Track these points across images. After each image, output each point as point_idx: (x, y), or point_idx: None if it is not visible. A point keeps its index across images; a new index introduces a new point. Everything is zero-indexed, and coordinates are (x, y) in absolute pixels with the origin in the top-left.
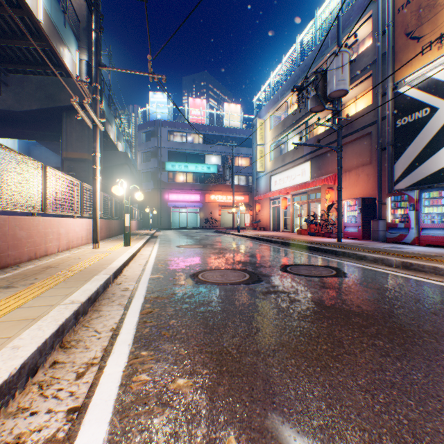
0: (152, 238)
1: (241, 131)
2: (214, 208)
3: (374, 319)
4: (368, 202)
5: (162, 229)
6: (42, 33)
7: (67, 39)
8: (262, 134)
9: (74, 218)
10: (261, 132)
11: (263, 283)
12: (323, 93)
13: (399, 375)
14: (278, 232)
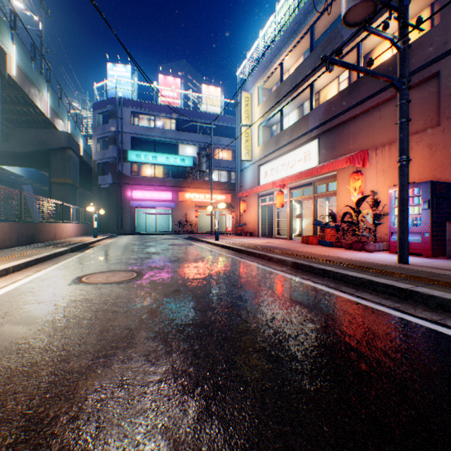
0: (75, 251)
1: (222, 118)
2: (190, 209)
3: None
4: (440, 191)
5: (123, 234)
6: None
7: None
8: (248, 111)
9: None
10: (247, 109)
11: None
12: None
13: None
14: (271, 239)
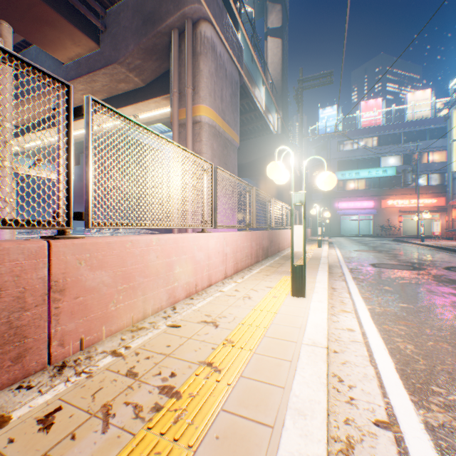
0: (328, 243)
1: (432, 120)
2: (391, 214)
3: None
4: None
5: (331, 236)
6: (262, 118)
7: (271, 111)
8: None
9: (289, 230)
10: None
11: (420, 271)
12: None
13: None
14: None
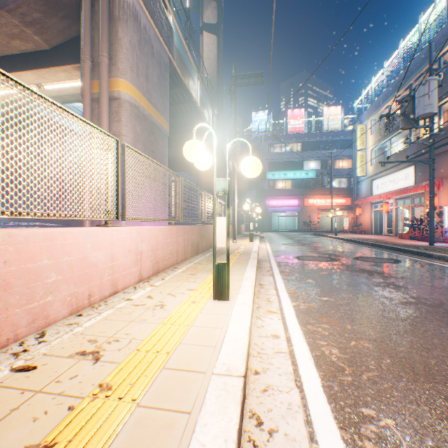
0: (260, 238)
1: (342, 133)
2: (312, 212)
3: (383, 274)
4: None
5: (263, 231)
6: (198, 111)
7: (207, 106)
8: (362, 139)
9: None
10: (361, 137)
11: (336, 262)
12: (413, 113)
13: (368, 280)
14: (378, 236)
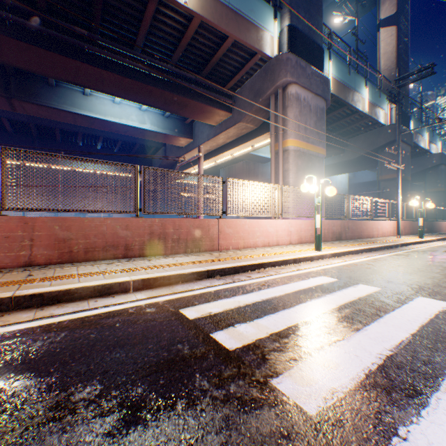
0: None
1: None
2: None
3: None
4: None
5: None
6: (366, 116)
7: (380, 104)
8: None
9: (384, 221)
10: None
11: None
12: None
13: None
14: None
